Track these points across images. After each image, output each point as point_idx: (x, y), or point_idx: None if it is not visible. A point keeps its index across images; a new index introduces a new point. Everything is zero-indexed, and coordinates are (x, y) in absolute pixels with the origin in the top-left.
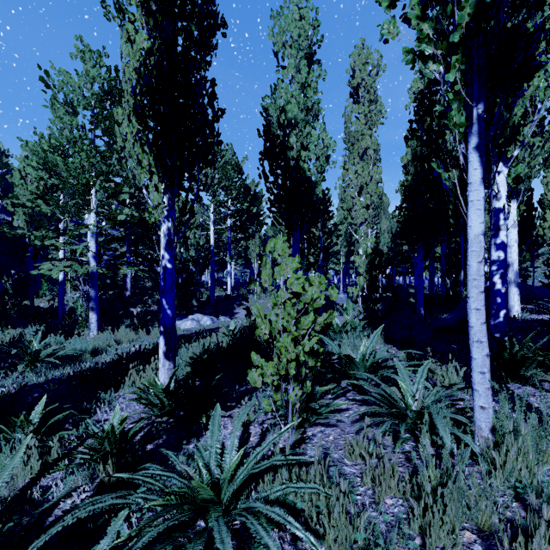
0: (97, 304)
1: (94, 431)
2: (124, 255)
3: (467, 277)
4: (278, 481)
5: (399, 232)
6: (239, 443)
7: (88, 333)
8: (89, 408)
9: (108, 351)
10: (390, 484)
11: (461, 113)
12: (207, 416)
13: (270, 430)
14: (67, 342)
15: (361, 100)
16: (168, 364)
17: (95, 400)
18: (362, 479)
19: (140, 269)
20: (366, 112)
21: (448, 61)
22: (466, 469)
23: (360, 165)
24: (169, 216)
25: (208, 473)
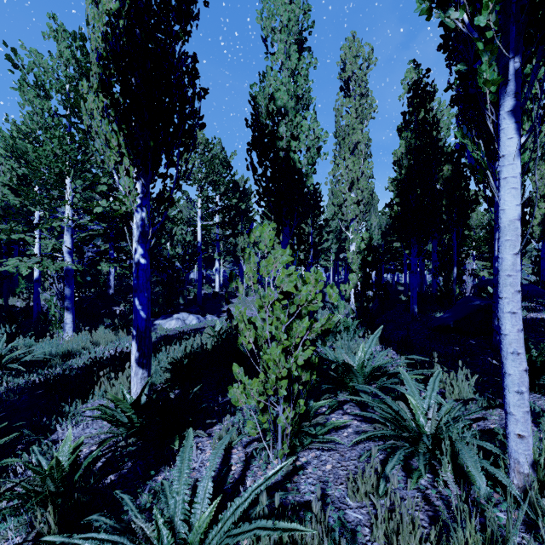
0: (73, 303)
1: (39, 462)
2: (107, 252)
3: (499, 272)
4: (263, 542)
5: (392, 228)
6: (218, 473)
7: (63, 335)
8: (49, 424)
9: (83, 354)
10: (410, 543)
11: (493, 68)
12: (183, 435)
13: (255, 456)
14: (35, 345)
15: (352, 94)
16: (142, 373)
17: (57, 415)
18: (372, 533)
19: (120, 266)
20: (357, 106)
21: (475, 5)
22: (501, 515)
23: (351, 160)
24: (143, 205)
25: (170, 534)
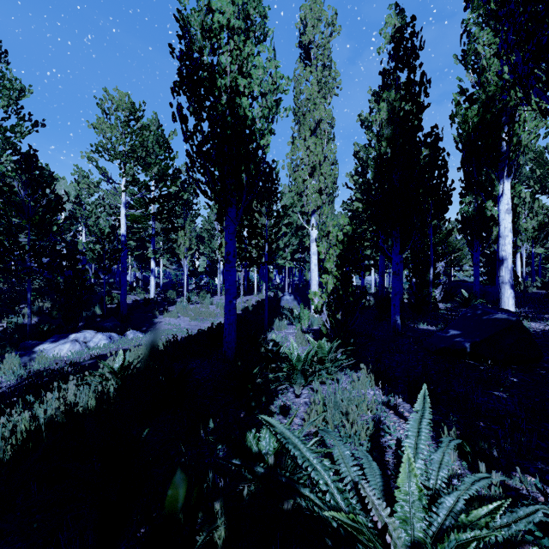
0: None
1: None
2: None
3: None
4: None
5: (368, 217)
6: None
7: None
8: None
9: None
10: None
11: None
12: None
13: None
14: None
15: (313, 62)
16: None
17: None
18: None
19: None
20: (319, 77)
21: None
22: None
23: (312, 140)
24: None
25: None
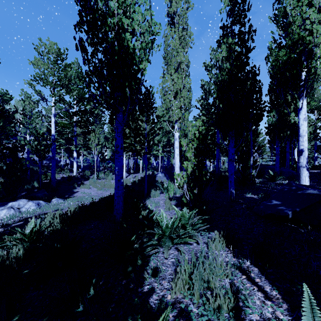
0: None
1: None
2: None
3: None
4: None
5: (213, 122)
6: None
7: None
8: None
9: None
10: None
11: None
12: None
13: None
14: None
15: (176, 25)
16: None
17: None
18: None
19: None
20: (180, 35)
21: None
22: None
23: (176, 75)
24: None
25: None
